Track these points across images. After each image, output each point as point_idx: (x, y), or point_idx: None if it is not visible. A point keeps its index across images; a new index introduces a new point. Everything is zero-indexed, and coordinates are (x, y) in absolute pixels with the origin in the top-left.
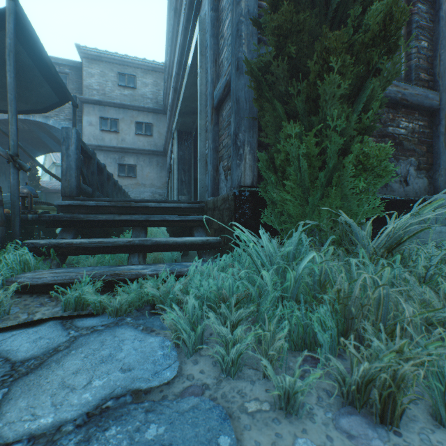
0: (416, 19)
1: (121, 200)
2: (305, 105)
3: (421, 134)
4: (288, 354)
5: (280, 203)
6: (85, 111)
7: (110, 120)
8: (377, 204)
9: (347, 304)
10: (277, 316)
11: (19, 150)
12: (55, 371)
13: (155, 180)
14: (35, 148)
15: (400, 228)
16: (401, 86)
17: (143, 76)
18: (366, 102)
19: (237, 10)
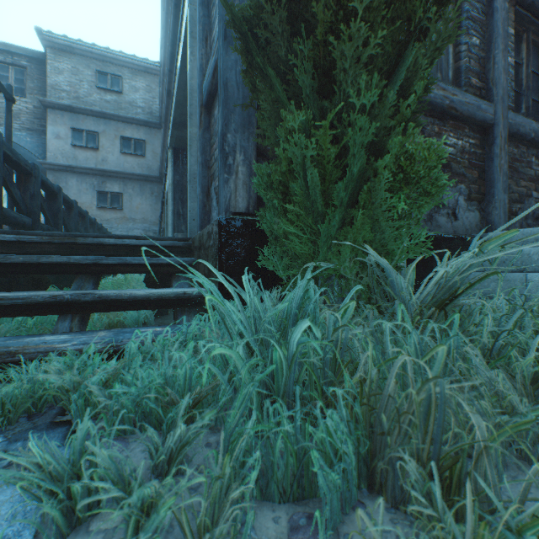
0: (466, 8)
1: (67, 234)
2: (314, 77)
3: (472, 155)
4: (265, 513)
5: (283, 237)
6: (50, 118)
7: (86, 133)
8: (422, 238)
9: (374, 407)
10: (246, 442)
11: None
12: None
13: (149, 213)
14: None
15: (455, 274)
16: (448, 90)
17: (132, 78)
18: (407, 81)
19: None
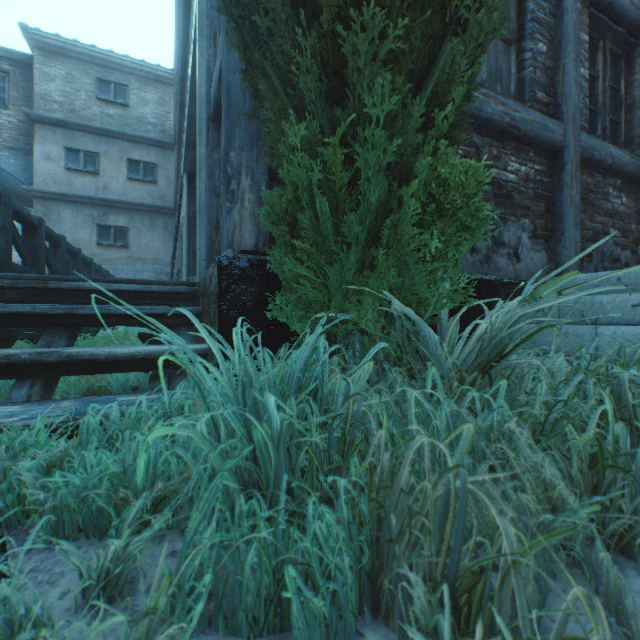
0: (531, 8)
1: (40, 277)
2: (322, 77)
3: (538, 183)
4: None
5: (294, 281)
6: (38, 135)
7: (83, 154)
8: (462, 283)
9: (383, 504)
10: (200, 558)
11: None
12: None
13: (162, 252)
14: None
15: (501, 329)
16: (509, 106)
17: (140, 88)
18: (443, 85)
19: None
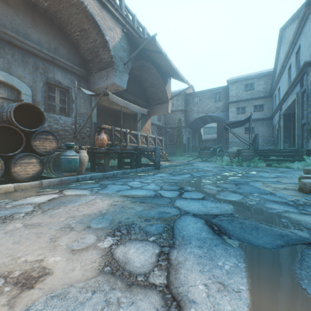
0: None
1: (270, 149)
2: None
3: None
4: None
5: None
6: (229, 107)
7: (240, 108)
8: None
9: None
10: (308, 166)
11: (198, 126)
12: (279, 169)
13: (264, 133)
14: (203, 124)
15: None
16: None
17: (257, 81)
18: None
19: (307, 111)
